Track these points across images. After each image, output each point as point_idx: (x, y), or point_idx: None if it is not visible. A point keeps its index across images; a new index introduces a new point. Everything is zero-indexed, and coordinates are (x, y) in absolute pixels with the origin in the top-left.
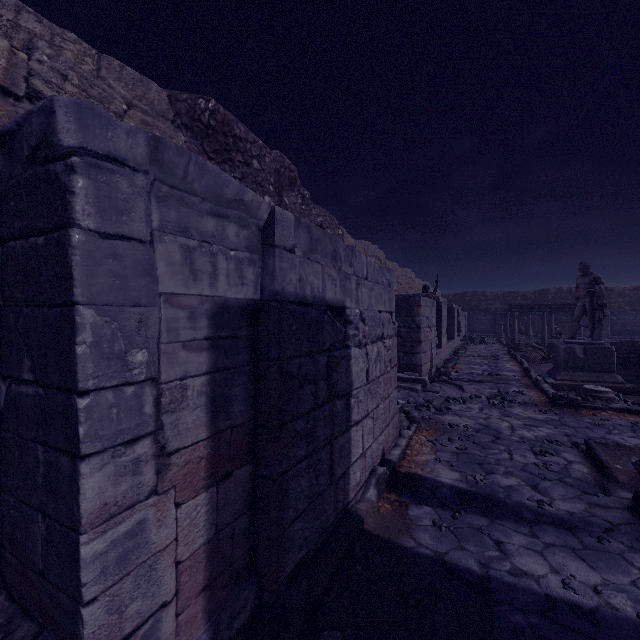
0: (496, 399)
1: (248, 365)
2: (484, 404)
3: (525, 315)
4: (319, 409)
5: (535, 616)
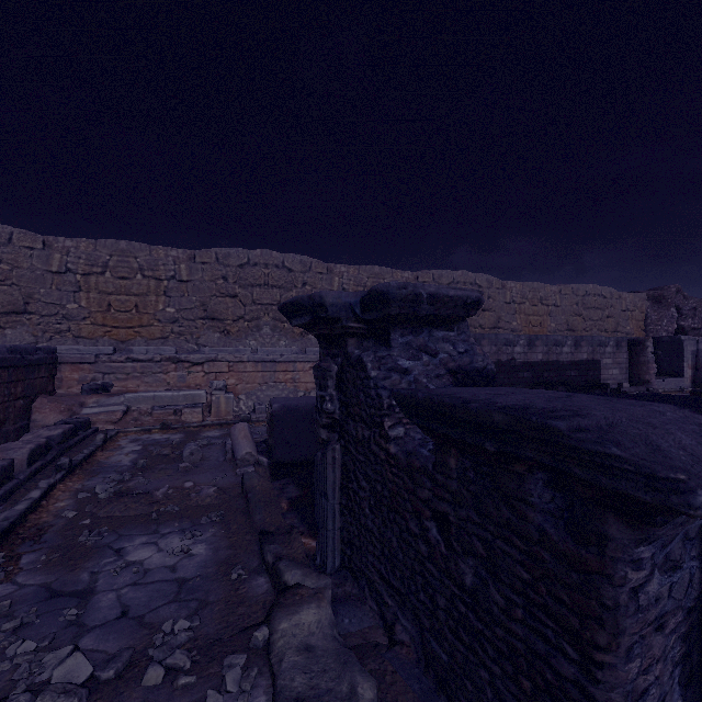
0: None
1: (694, 357)
2: None
3: None
4: None
5: None
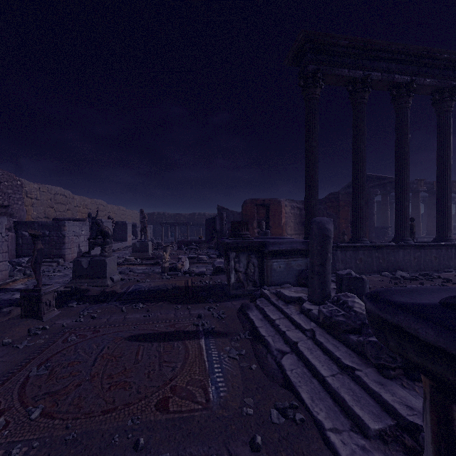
0: None
1: None
2: None
3: (182, 227)
4: None
5: (3, 301)
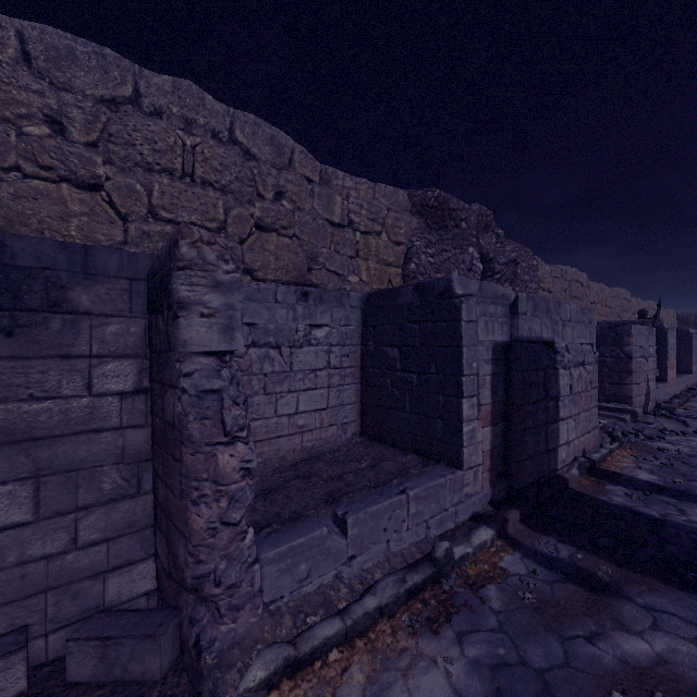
0: None
1: (504, 373)
2: None
3: None
4: (539, 403)
5: (695, 535)
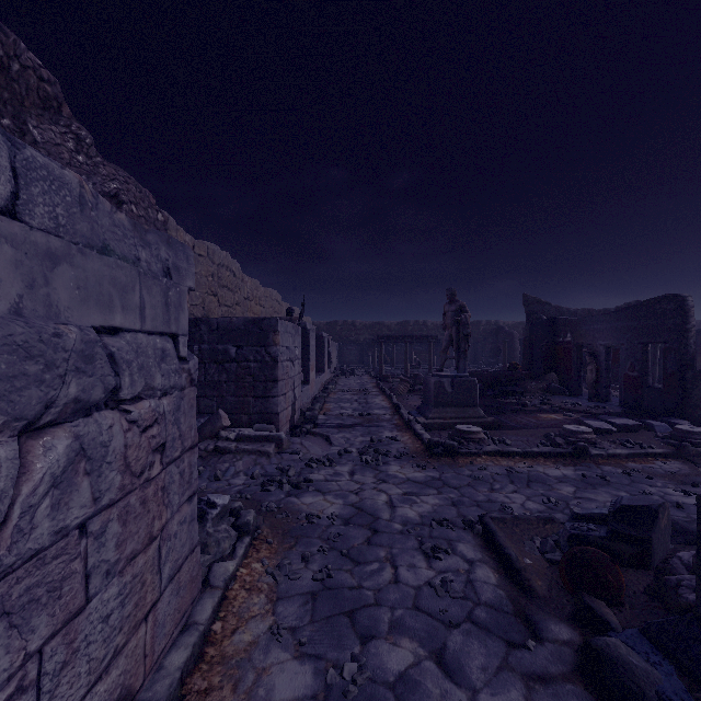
0: (369, 454)
1: None
2: (356, 463)
3: (390, 346)
4: None
5: None
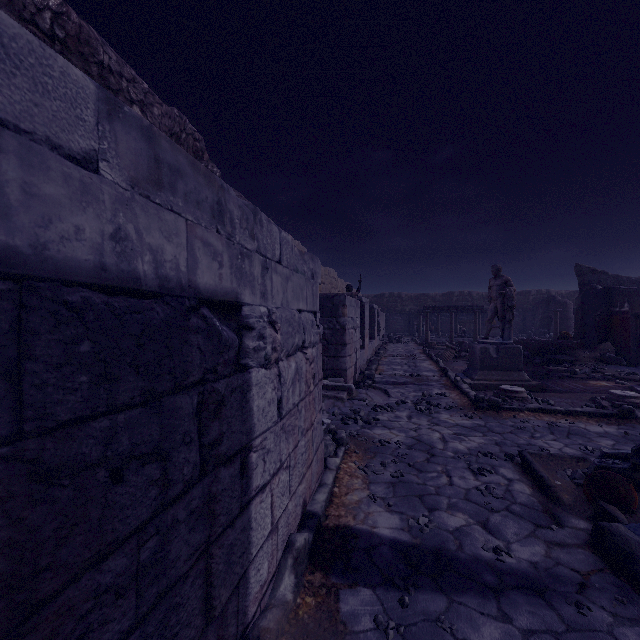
0: (423, 404)
1: None
2: (411, 411)
3: (434, 316)
4: (178, 501)
5: None
